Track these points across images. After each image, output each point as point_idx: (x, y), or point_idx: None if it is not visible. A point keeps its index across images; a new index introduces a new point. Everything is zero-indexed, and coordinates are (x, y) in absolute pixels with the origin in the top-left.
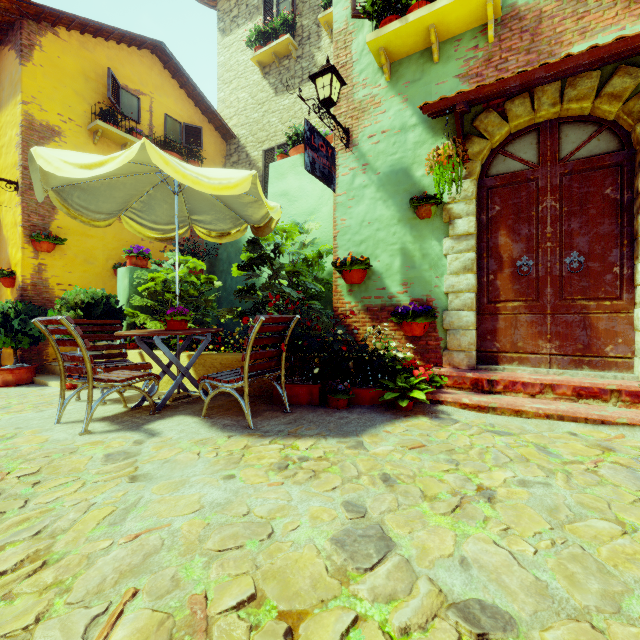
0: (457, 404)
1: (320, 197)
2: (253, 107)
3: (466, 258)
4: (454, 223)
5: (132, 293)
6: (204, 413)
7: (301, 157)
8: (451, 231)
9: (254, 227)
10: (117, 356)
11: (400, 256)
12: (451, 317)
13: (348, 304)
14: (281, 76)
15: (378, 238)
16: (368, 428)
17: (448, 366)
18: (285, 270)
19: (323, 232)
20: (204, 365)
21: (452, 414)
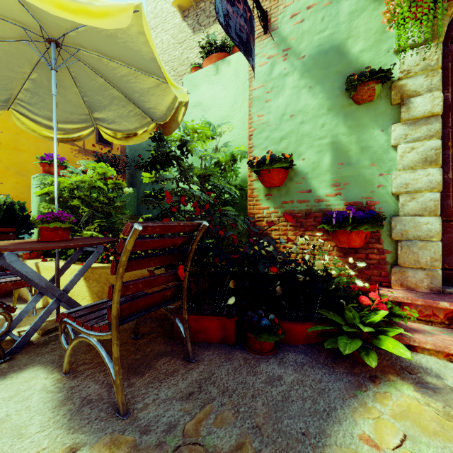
0: (441, 353)
1: (233, 104)
2: (174, 46)
3: (427, 147)
4: (409, 103)
5: (43, 200)
6: (65, 368)
7: (214, 66)
8: (405, 113)
9: (161, 124)
10: (4, 269)
11: (330, 151)
12: (404, 224)
13: (266, 210)
14: (198, 17)
15: (302, 132)
16: (327, 423)
17: (399, 287)
18: (196, 173)
19: (236, 139)
20: (98, 281)
21: (443, 375)
